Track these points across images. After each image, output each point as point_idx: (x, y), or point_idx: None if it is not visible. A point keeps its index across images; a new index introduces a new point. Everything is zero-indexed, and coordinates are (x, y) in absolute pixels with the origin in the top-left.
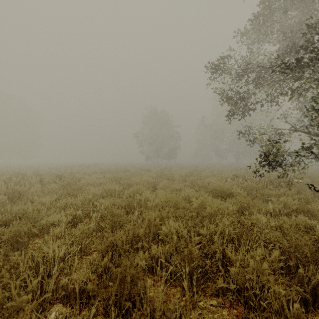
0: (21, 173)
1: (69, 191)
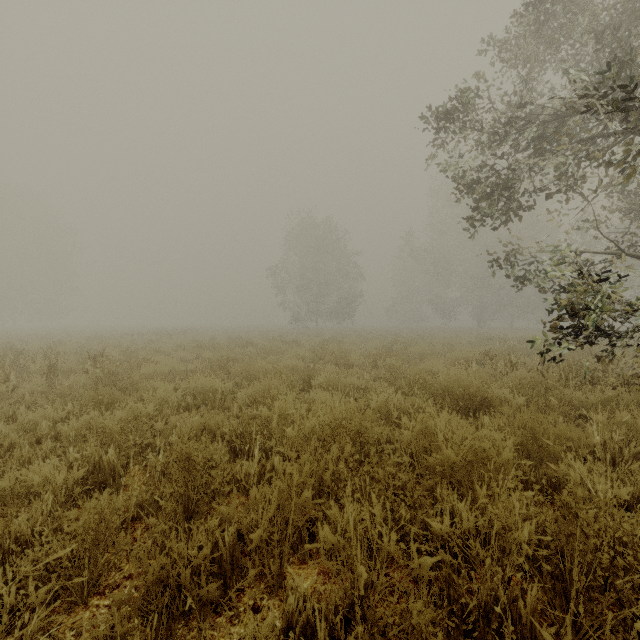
0: (19, 350)
1: (102, 394)
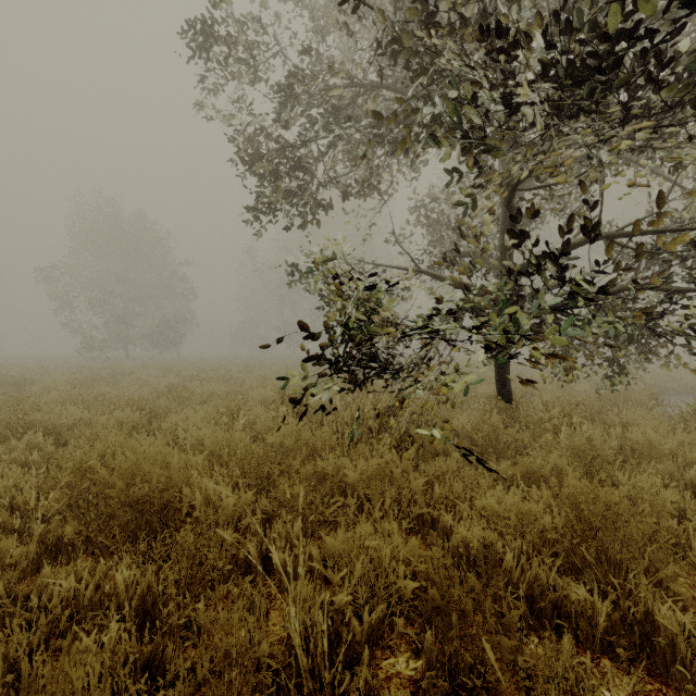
0: None
1: None
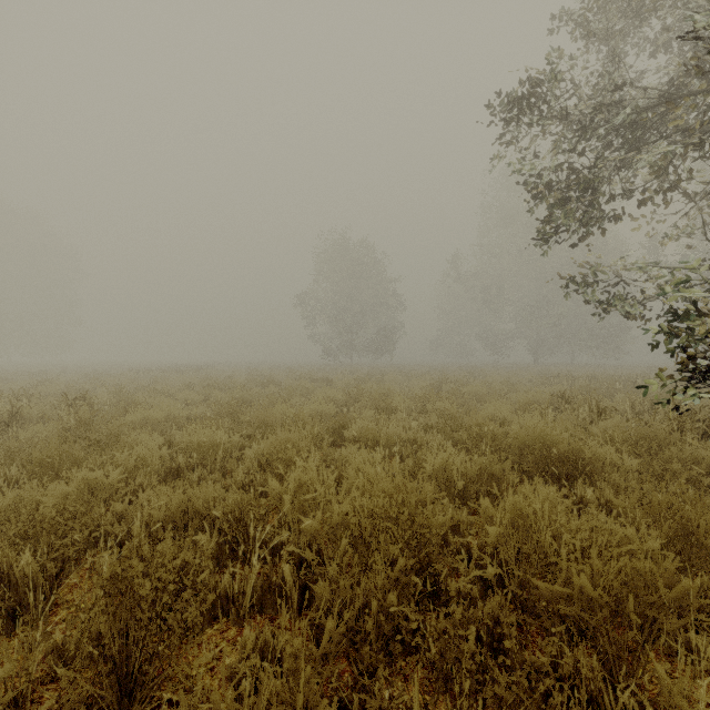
0: None
1: (54, 454)
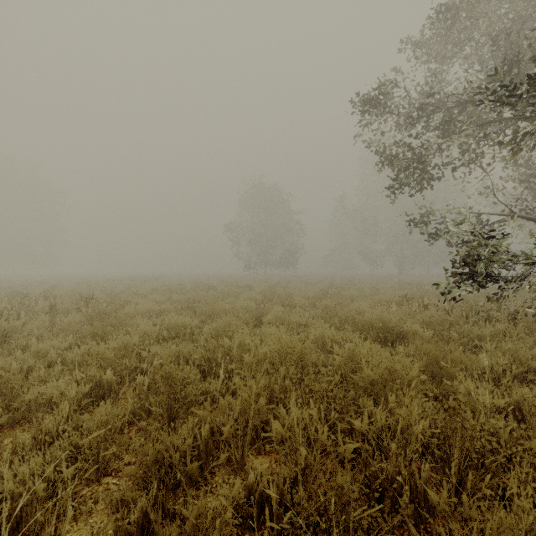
0: (22, 293)
1: (96, 328)
